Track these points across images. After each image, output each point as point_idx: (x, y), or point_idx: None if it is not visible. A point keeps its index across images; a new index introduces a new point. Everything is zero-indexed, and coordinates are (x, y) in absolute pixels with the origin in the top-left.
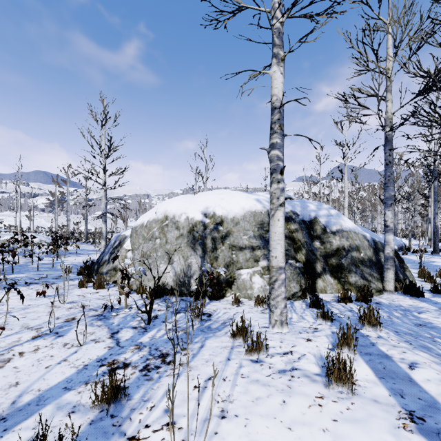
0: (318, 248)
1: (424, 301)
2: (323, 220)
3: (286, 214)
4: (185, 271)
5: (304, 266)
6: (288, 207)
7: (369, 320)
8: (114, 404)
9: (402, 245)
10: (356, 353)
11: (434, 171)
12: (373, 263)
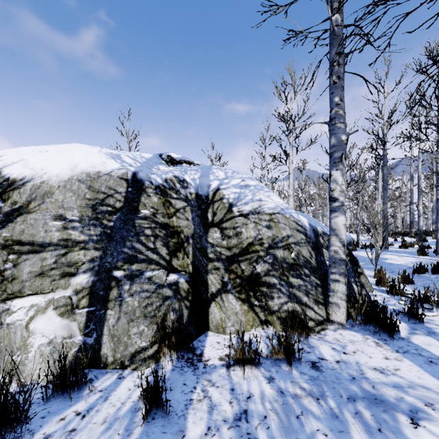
0: (215, 244)
1: (406, 352)
2: (230, 194)
3: (165, 182)
4: None
5: (191, 279)
6: (174, 171)
7: None
8: None
9: (351, 240)
10: None
11: (383, 155)
12: (311, 269)
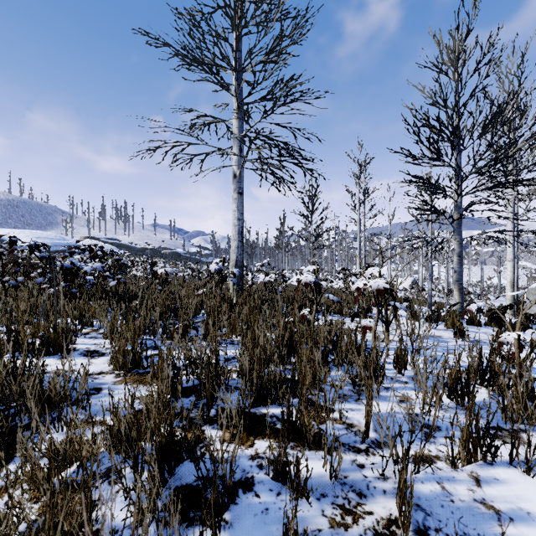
0: None
1: None
2: None
3: None
4: None
5: None
6: None
7: None
8: None
9: None
10: None
11: None
12: None
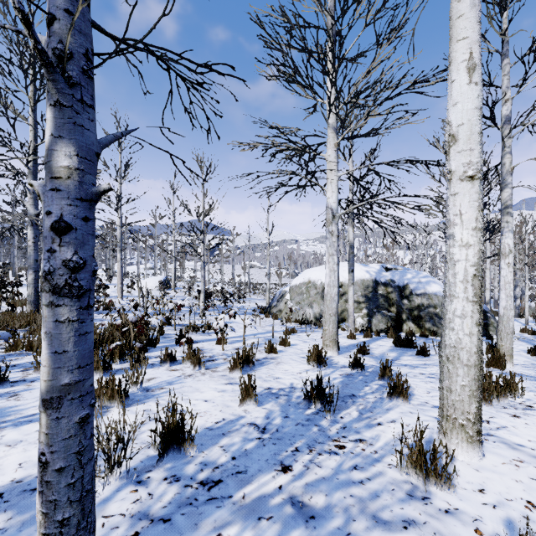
0: (405, 304)
1: None
2: (412, 286)
3: (386, 281)
4: (319, 313)
5: (396, 315)
6: (389, 276)
7: (391, 334)
8: (294, 333)
9: None
10: (371, 339)
11: None
12: None
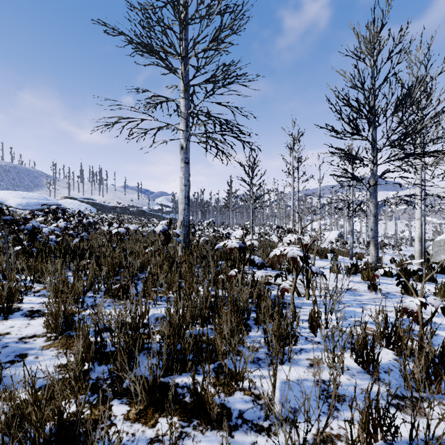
0: None
1: None
2: None
3: None
4: None
5: None
6: None
7: None
8: None
9: None
10: None
11: None
12: None
